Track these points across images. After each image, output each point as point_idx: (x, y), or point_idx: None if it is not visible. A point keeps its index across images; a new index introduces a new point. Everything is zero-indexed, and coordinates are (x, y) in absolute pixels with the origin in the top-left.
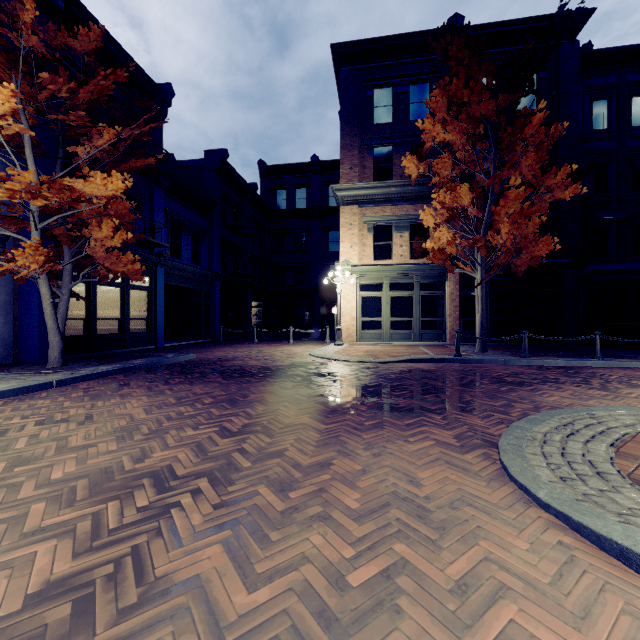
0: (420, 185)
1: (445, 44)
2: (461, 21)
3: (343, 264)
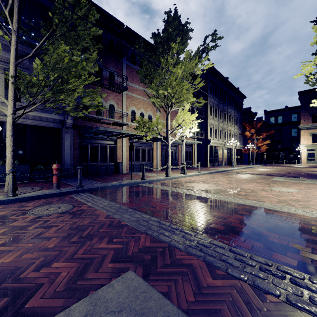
0: None
1: None
2: None
3: (301, 144)
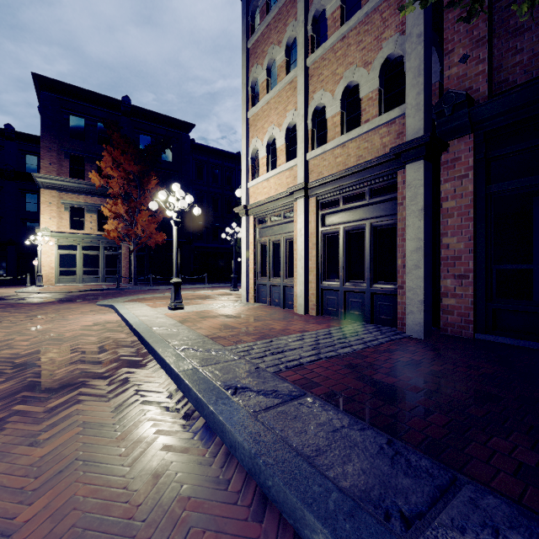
0: (104, 187)
1: (110, 133)
2: (130, 101)
3: (43, 230)
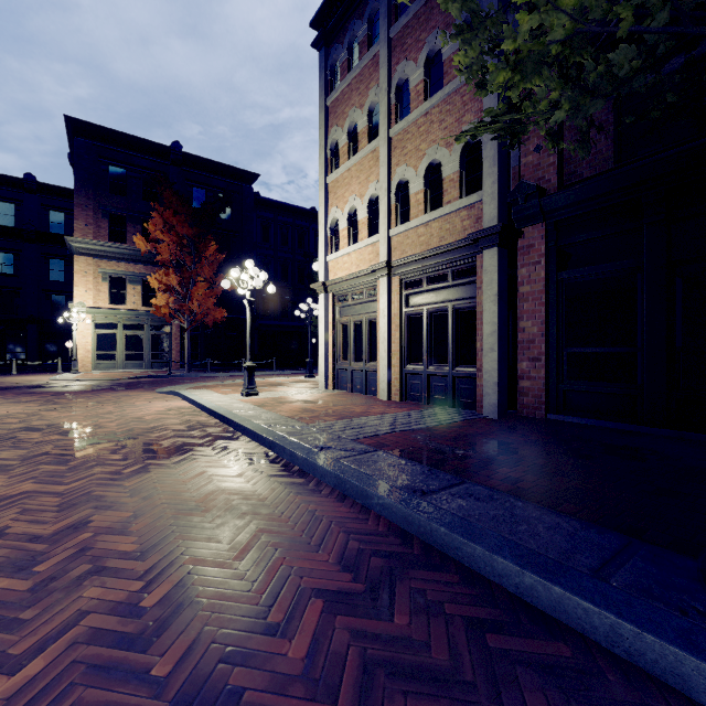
0: (150, 253)
1: (161, 190)
2: (181, 147)
3: (78, 305)
